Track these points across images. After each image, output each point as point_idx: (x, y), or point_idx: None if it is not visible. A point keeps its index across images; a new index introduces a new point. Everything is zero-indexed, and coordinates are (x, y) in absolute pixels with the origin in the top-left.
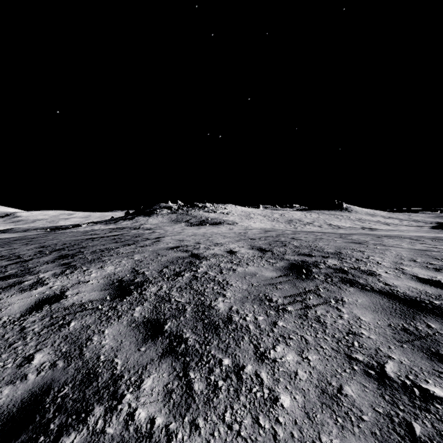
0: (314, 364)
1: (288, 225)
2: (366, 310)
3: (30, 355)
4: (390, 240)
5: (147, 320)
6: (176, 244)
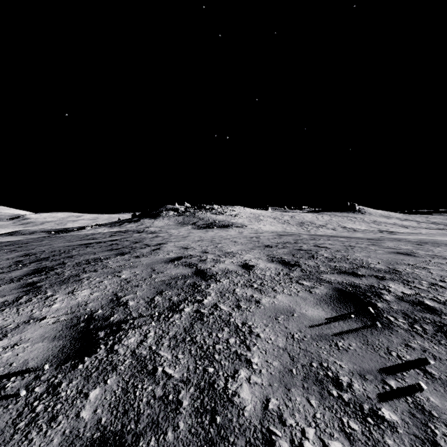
0: None
1: (301, 228)
2: None
3: None
4: (439, 249)
5: (101, 438)
6: (179, 254)
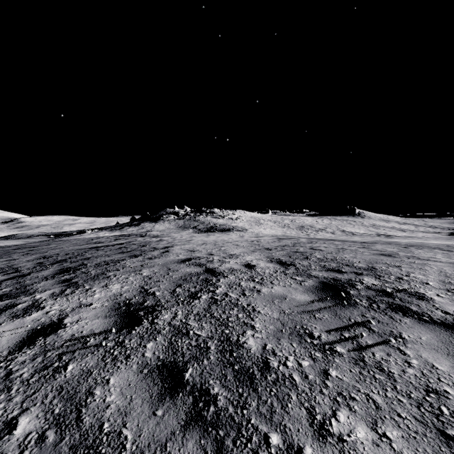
0: (399, 447)
1: (300, 232)
2: (438, 353)
3: (13, 419)
4: (420, 251)
5: (162, 364)
6: (187, 256)
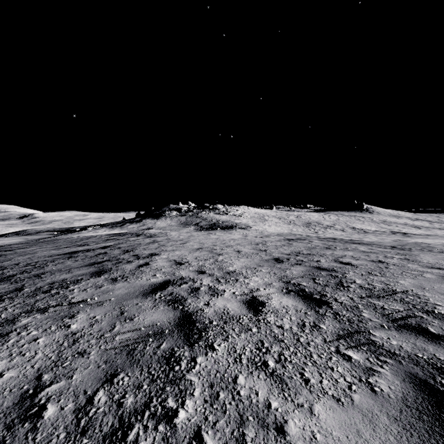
0: None
1: (308, 229)
2: None
3: None
4: None
5: None
6: (167, 276)
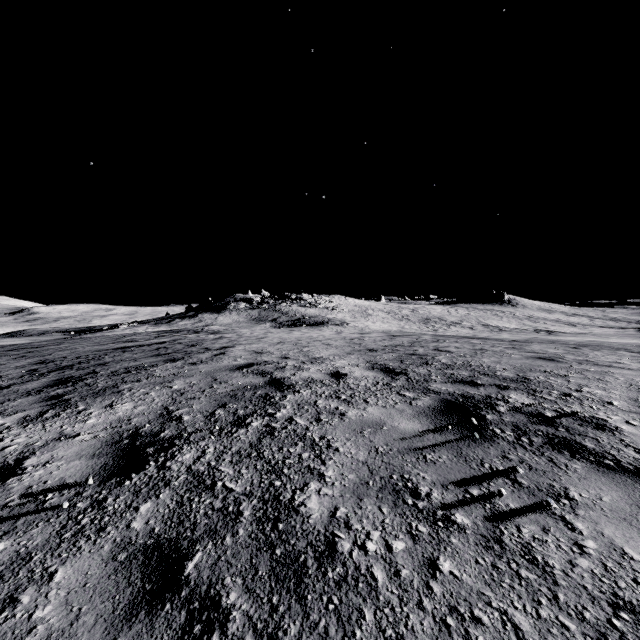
0: None
1: (425, 327)
2: (631, 527)
3: None
4: (597, 353)
5: (155, 544)
6: (249, 360)
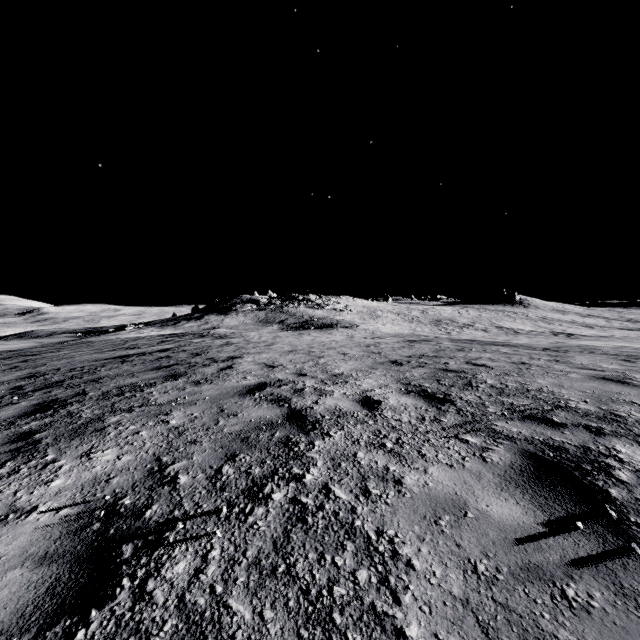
0: None
1: (437, 329)
2: None
3: None
4: None
5: None
6: (261, 378)
